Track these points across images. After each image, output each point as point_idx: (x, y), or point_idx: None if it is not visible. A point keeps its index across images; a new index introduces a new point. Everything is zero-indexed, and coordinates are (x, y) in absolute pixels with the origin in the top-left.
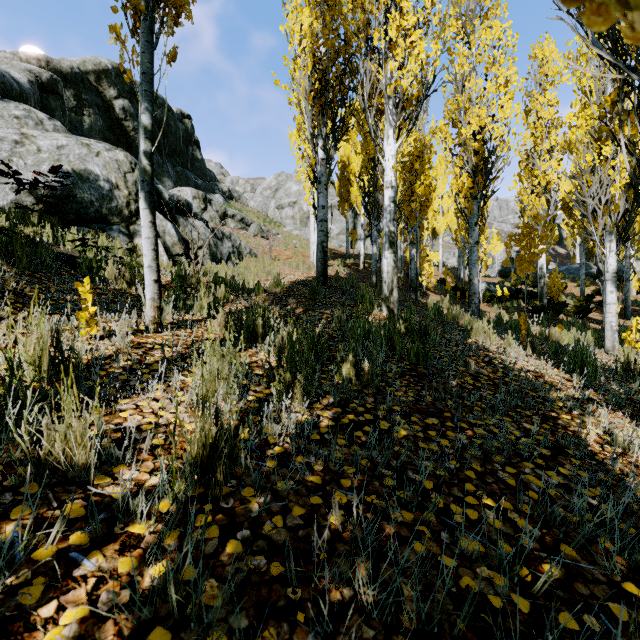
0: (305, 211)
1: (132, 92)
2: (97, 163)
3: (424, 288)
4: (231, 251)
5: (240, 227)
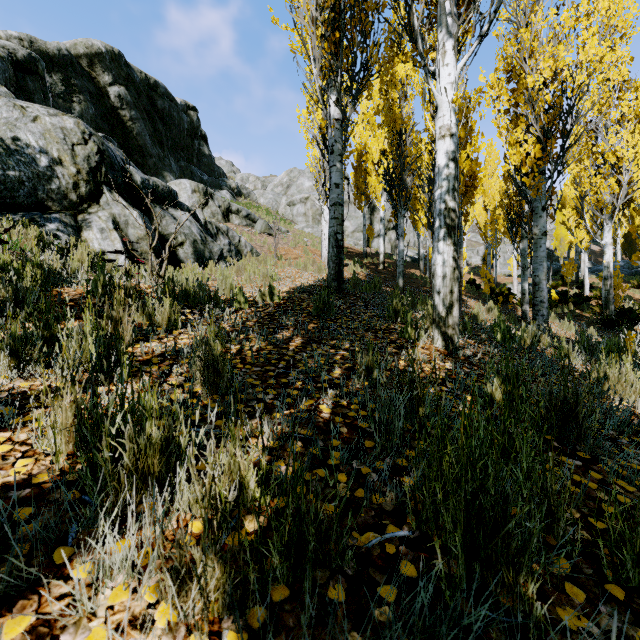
0: (318, 207)
1: (129, 79)
2: (32, 130)
3: None
4: (227, 249)
5: (245, 224)
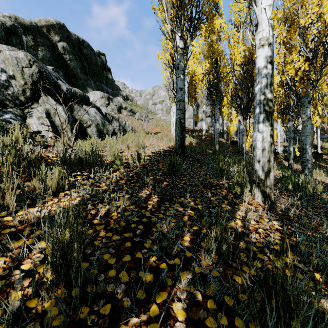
0: (168, 105)
1: (68, 38)
2: None
3: (246, 151)
4: (118, 128)
5: (130, 114)
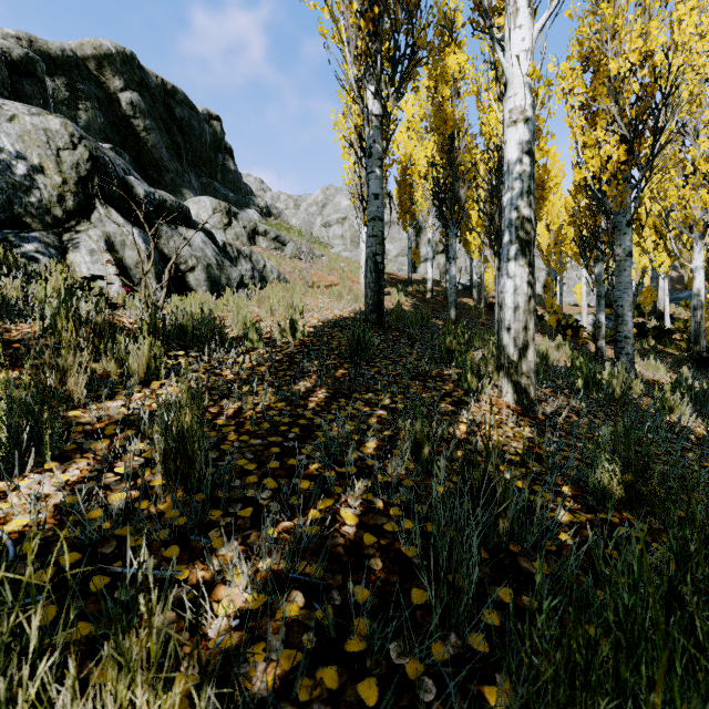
0: (357, 228)
1: (143, 83)
2: (7, 131)
3: None
4: (249, 275)
5: (274, 247)
